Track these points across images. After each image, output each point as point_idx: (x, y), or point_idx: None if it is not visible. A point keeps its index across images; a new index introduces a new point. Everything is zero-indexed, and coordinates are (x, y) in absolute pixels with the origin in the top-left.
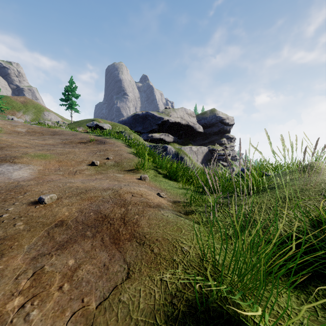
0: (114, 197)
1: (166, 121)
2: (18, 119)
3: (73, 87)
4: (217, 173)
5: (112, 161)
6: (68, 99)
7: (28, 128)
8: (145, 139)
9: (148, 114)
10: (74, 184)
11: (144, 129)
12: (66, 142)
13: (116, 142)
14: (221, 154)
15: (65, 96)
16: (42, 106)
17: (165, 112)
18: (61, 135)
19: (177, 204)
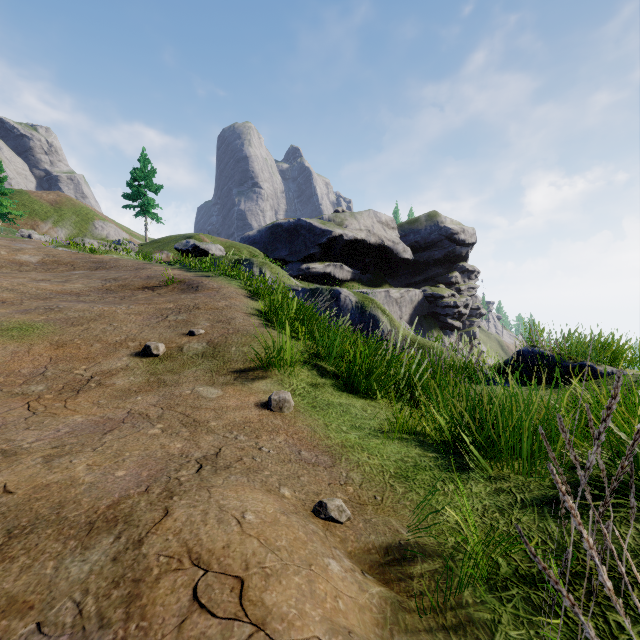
0: (98, 621)
1: (337, 239)
2: (41, 237)
3: (149, 171)
4: (449, 350)
5: (202, 342)
6: (139, 194)
7: (45, 255)
8: (294, 274)
9: (301, 224)
10: (7, 469)
11: (292, 254)
12: (112, 286)
13: (225, 287)
14: (449, 304)
15: (133, 188)
16: (91, 209)
17: (335, 219)
18: (111, 270)
19: (397, 563)
